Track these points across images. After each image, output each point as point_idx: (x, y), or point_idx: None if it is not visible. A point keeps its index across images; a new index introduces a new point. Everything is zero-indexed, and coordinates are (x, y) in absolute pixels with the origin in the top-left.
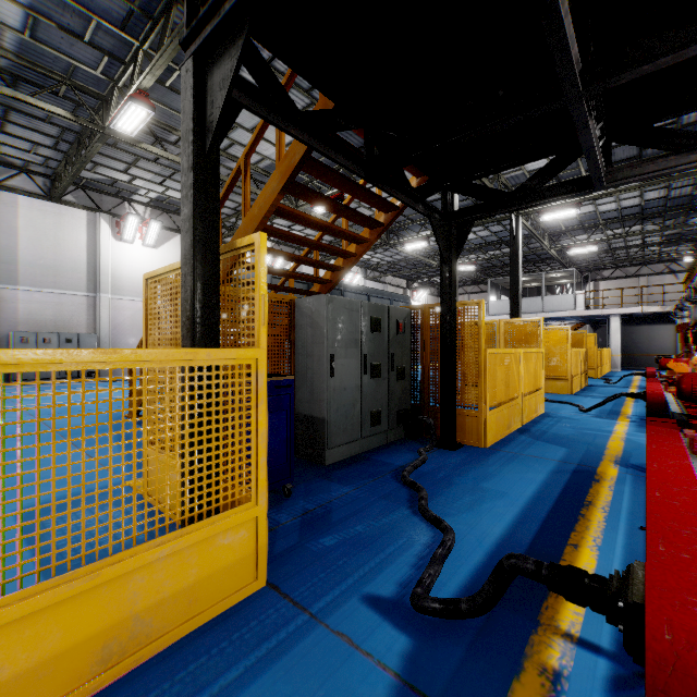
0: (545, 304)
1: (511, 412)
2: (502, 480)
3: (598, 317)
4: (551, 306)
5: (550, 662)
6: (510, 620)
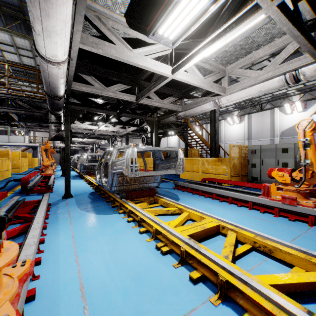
0: (10, 139)
1: (1, 175)
2: (2, 185)
3: (34, 146)
4: (14, 140)
5: (14, 191)
6: (8, 190)
